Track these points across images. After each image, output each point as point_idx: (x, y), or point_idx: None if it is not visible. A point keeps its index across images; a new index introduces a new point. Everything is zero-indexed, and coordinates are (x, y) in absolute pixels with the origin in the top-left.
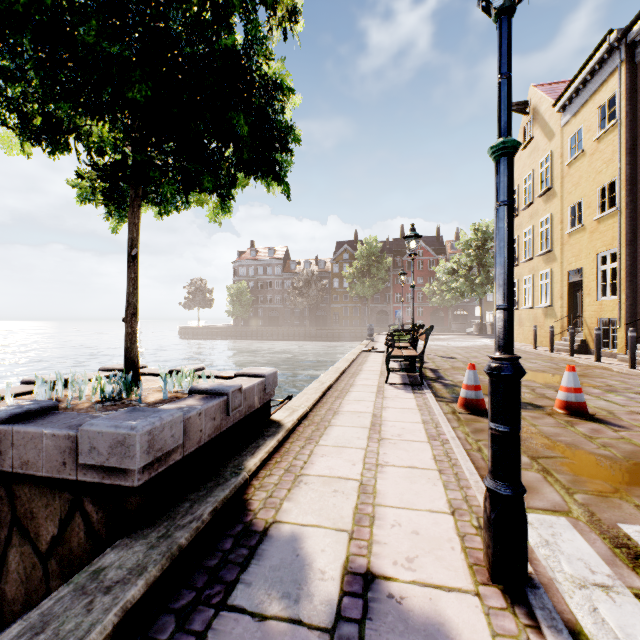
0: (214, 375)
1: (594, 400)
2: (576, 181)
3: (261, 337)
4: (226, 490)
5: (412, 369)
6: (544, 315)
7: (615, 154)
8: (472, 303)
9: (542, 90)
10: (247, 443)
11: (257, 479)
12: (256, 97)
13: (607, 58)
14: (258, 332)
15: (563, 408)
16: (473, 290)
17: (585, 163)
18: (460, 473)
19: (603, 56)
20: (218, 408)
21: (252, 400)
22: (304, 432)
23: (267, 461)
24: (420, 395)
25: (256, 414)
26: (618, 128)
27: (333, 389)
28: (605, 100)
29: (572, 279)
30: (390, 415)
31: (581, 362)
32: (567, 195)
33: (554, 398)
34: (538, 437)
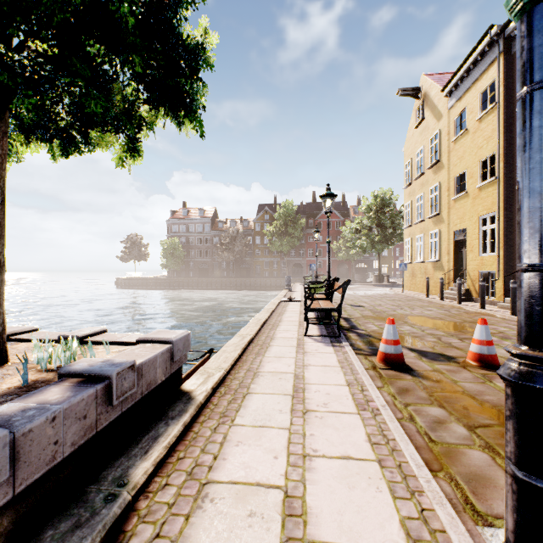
0: (113, 341)
1: (496, 349)
2: (461, 155)
3: (192, 287)
4: (85, 540)
5: (328, 319)
6: (433, 268)
7: (494, 132)
8: (371, 258)
9: (431, 78)
10: (143, 432)
11: (146, 496)
12: (155, 0)
13: (488, 50)
14: (189, 282)
15: (476, 360)
16: (373, 247)
17: (468, 140)
18: (404, 465)
19: (484, 48)
20: (92, 400)
21: (153, 374)
22: (219, 405)
23: (166, 459)
24: (339, 349)
25: (161, 388)
26: (497, 110)
27: (254, 343)
28: (486, 86)
29: (457, 238)
30: (313, 376)
31: (468, 309)
32: (453, 167)
33: (461, 347)
34: (464, 397)
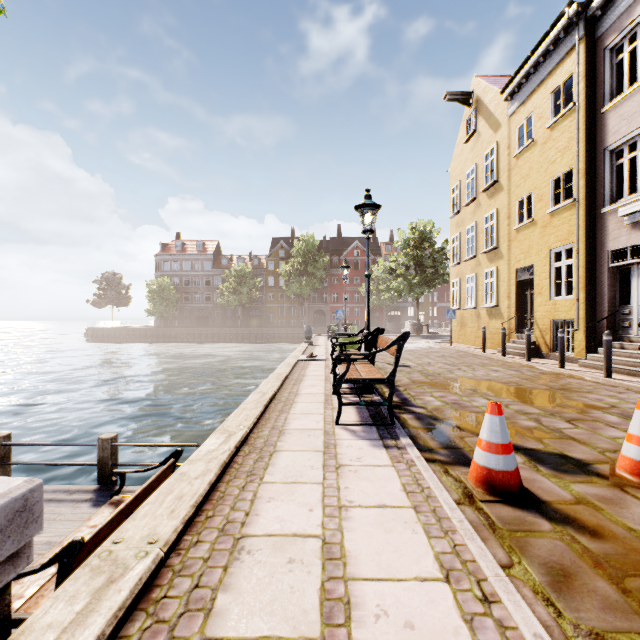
0: None
1: None
2: (525, 173)
3: (187, 339)
4: None
5: (368, 390)
6: (489, 316)
7: (572, 141)
8: (405, 304)
9: (486, 80)
10: None
11: None
12: None
13: (563, 37)
14: (184, 334)
15: None
16: (411, 290)
17: (536, 153)
18: None
19: (559, 34)
20: None
21: None
22: None
23: None
24: (399, 454)
25: None
26: (577, 111)
27: (247, 446)
28: (560, 83)
29: (521, 277)
30: (362, 544)
31: (543, 368)
32: (515, 188)
33: (582, 439)
34: None
